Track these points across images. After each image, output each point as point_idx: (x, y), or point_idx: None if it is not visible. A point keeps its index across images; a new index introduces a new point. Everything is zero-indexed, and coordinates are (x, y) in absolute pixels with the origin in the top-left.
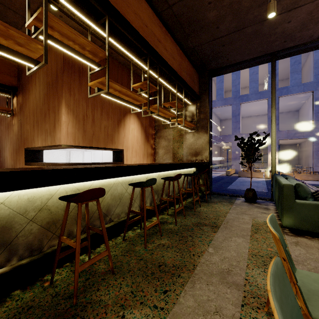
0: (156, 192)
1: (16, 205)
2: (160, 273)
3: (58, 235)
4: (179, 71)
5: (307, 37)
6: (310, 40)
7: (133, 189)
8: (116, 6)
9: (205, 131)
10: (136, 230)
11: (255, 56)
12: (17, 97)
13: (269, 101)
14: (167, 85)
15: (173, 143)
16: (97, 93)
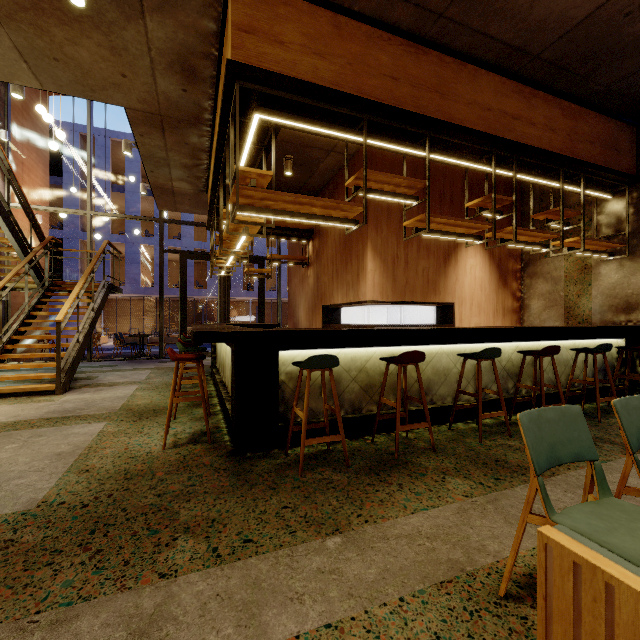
0: (512, 376)
1: (343, 362)
2: (495, 466)
3: (375, 401)
4: (568, 146)
5: None
6: None
7: (463, 362)
8: (439, 114)
9: None
10: (469, 424)
11: None
12: (313, 241)
13: None
14: (539, 181)
15: (565, 287)
16: (415, 235)
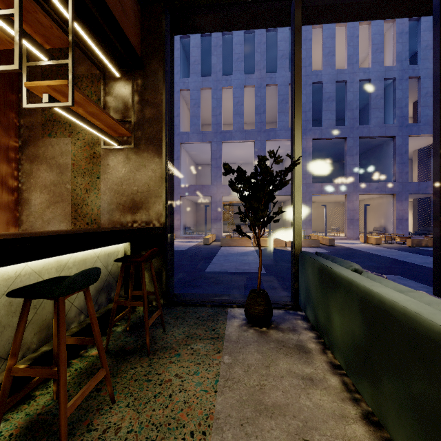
0: None
1: None
2: None
3: None
4: None
5: None
6: None
7: None
8: None
9: (156, 150)
10: None
11: None
12: None
13: (256, 144)
14: None
15: (72, 178)
16: None
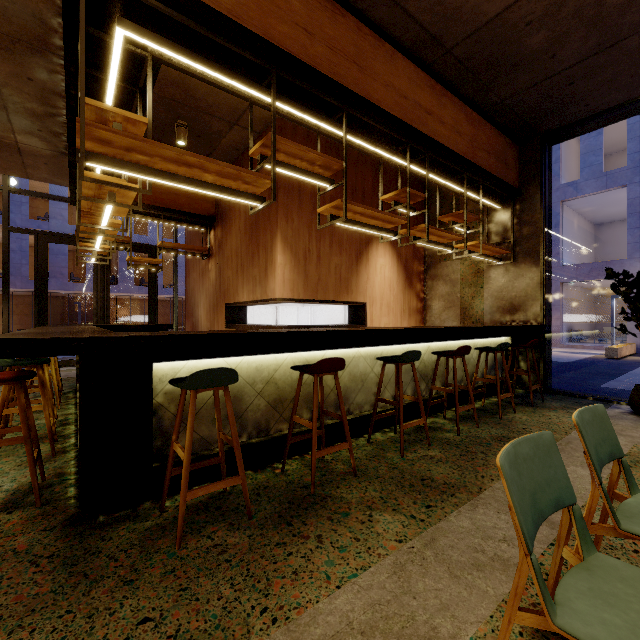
0: (424, 377)
1: (245, 373)
2: (422, 487)
3: (285, 418)
4: (471, 152)
5: None
6: None
7: (383, 366)
8: (357, 88)
9: (533, 261)
10: (387, 433)
11: None
12: (214, 230)
13: None
14: (445, 183)
15: (461, 289)
16: (330, 223)
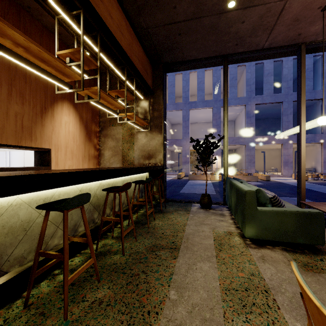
0: (97, 207)
1: None
2: None
3: None
4: (129, 52)
5: (255, 45)
6: (256, 48)
7: (45, 214)
8: None
9: (159, 131)
10: (56, 277)
11: (210, 55)
12: None
13: (214, 110)
14: (113, 67)
15: (122, 144)
16: None
